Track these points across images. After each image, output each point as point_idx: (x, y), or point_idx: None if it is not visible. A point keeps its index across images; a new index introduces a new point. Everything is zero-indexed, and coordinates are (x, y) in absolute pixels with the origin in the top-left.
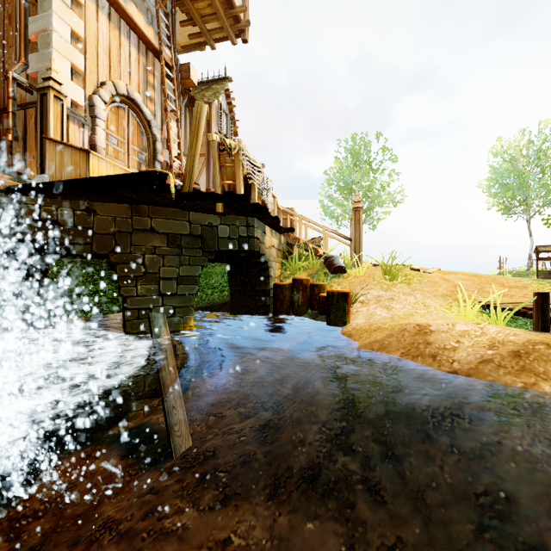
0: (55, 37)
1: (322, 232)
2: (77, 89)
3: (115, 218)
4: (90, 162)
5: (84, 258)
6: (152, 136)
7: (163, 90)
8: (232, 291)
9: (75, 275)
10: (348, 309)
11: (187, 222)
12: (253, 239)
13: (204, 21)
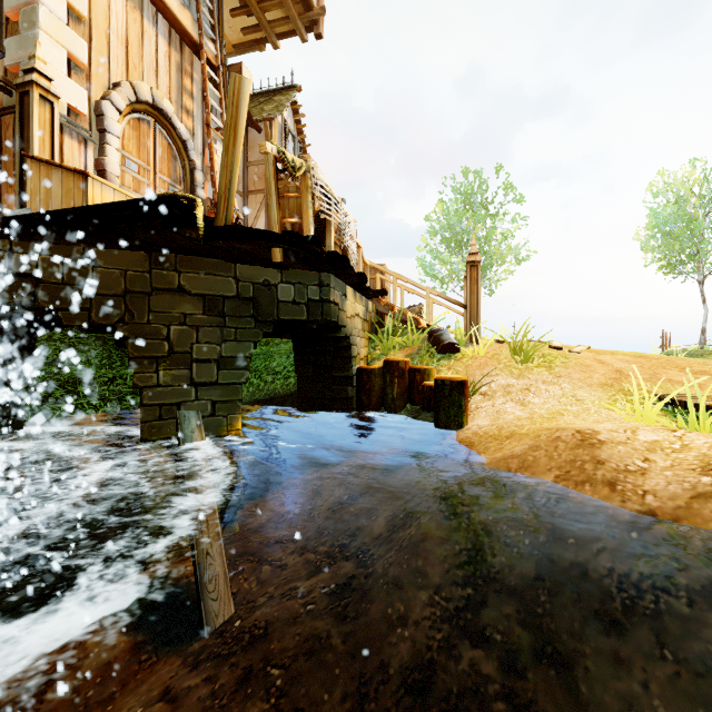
0: (43, 13)
1: (424, 297)
2: (78, 91)
3: (126, 271)
4: (89, 189)
5: (99, 333)
6: (190, 162)
7: (204, 99)
8: (300, 378)
9: (85, 356)
10: (465, 405)
11: (232, 279)
12: (329, 304)
13: (263, 9)
